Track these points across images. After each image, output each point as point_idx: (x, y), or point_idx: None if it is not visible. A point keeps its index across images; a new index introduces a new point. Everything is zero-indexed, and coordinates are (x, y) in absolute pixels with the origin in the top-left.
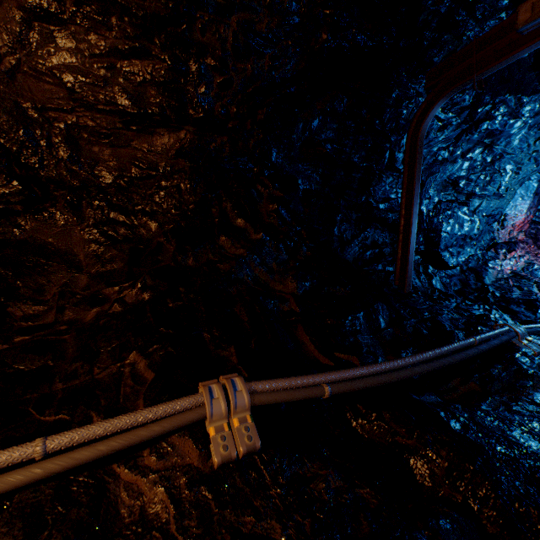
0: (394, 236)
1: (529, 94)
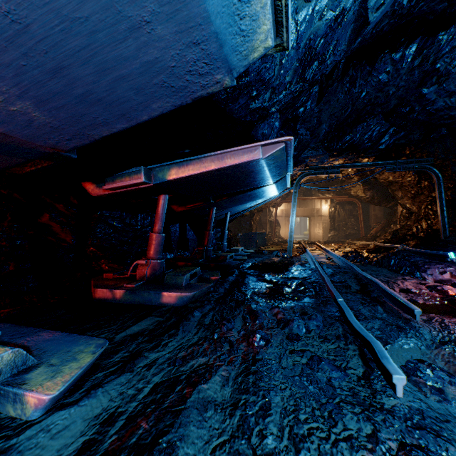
0: None
1: None
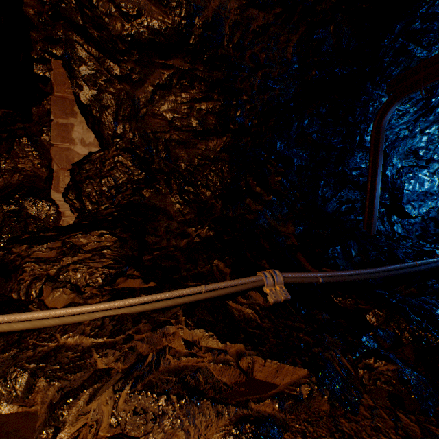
0: (364, 194)
1: None
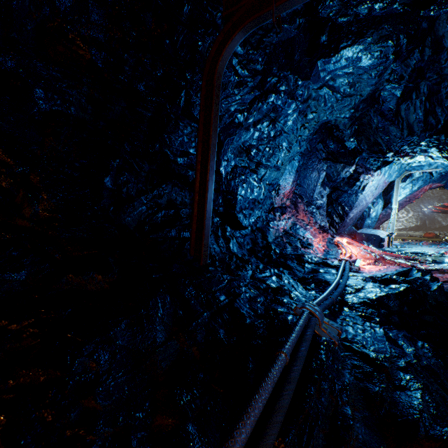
0: None
1: (303, 78)
